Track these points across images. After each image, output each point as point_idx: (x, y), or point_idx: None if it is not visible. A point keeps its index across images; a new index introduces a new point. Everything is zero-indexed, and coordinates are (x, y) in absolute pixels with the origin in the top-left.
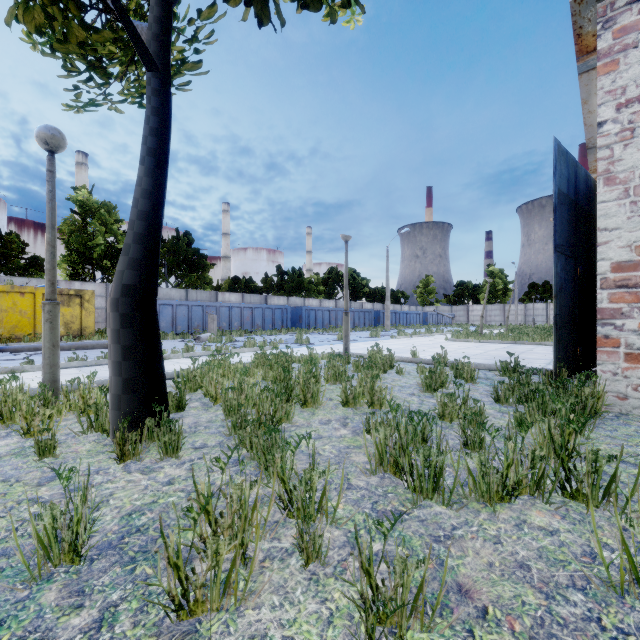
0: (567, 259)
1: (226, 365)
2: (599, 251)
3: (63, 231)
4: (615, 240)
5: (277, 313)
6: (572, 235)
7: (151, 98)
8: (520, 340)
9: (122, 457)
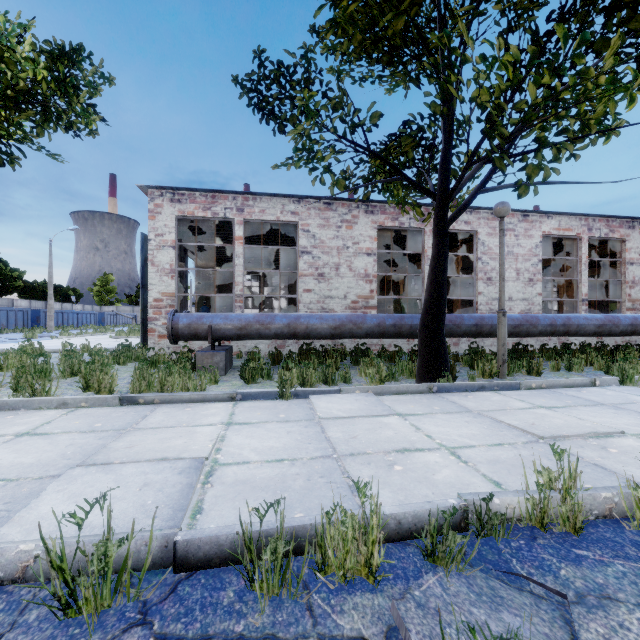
0: None
1: None
2: (150, 293)
3: None
4: (155, 289)
5: None
6: None
7: None
8: None
9: None
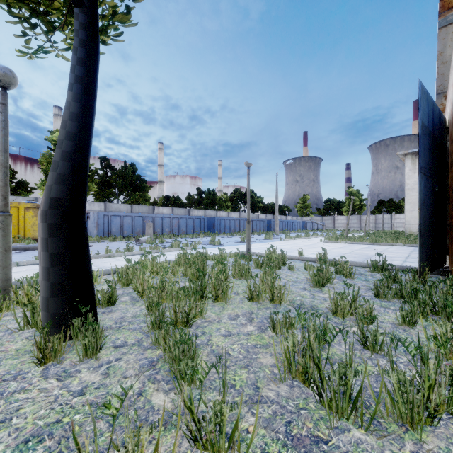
0: (427, 179)
1: (154, 263)
2: None
3: (42, 162)
4: None
5: (197, 222)
6: (430, 160)
7: (78, 31)
8: (376, 242)
9: (45, 358)
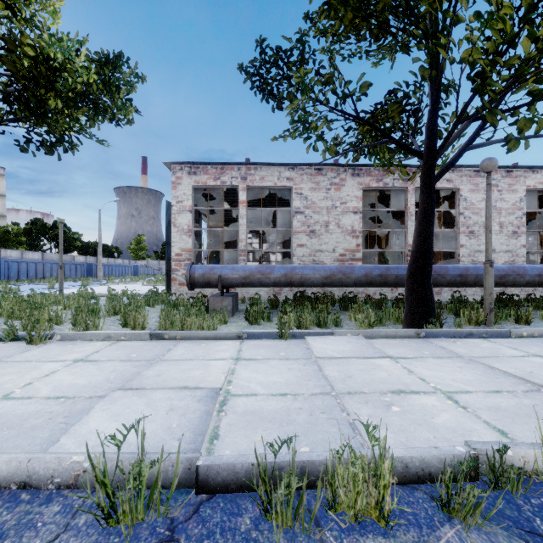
0: None
1: None
2: (172, 249)
3: None
4: (176, 246)
5: None
6: None
7: None
8: None
9: None
